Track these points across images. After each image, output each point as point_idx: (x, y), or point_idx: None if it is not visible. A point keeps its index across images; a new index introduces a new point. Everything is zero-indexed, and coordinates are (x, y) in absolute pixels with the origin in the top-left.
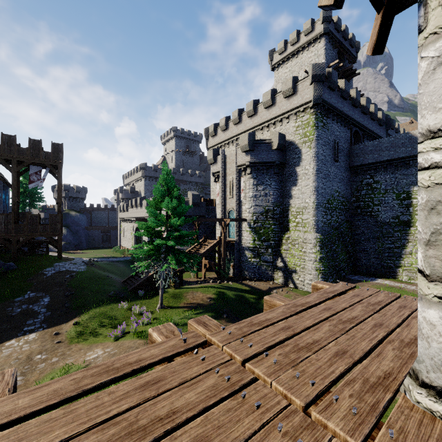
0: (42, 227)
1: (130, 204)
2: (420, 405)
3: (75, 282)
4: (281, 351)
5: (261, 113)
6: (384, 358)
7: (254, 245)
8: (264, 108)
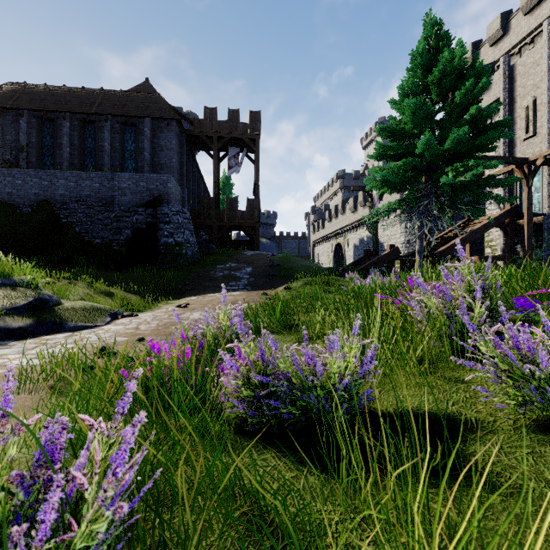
0: (240, 214)
1: (327, 216)
2: None
3: (279, 259)
4: None
5: None
6: None
7: None
8: None
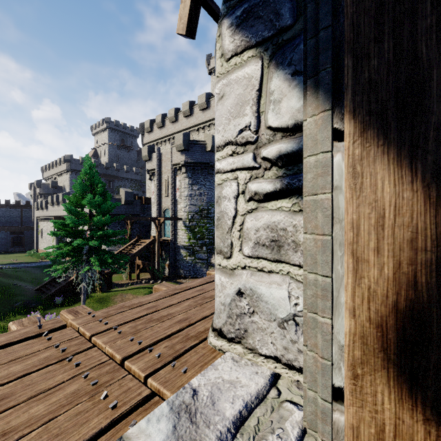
0: None
1: (50, 201)
2: (211, 345)
3: None
4: (133, 324)
5: (197, 115)
6: None
7: (189, 243)
8: (199, 110)
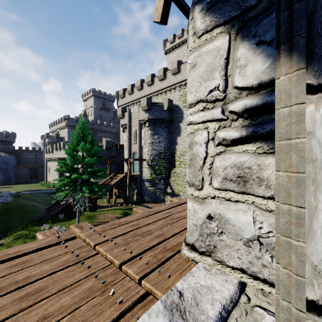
0: None
1: (54, 147)
2: (185, 256)
3: (1, 211)
4: (123, 237)
5: (156, 84)
6: (183, 236)
7: (151, 178)
8: (158, 80)
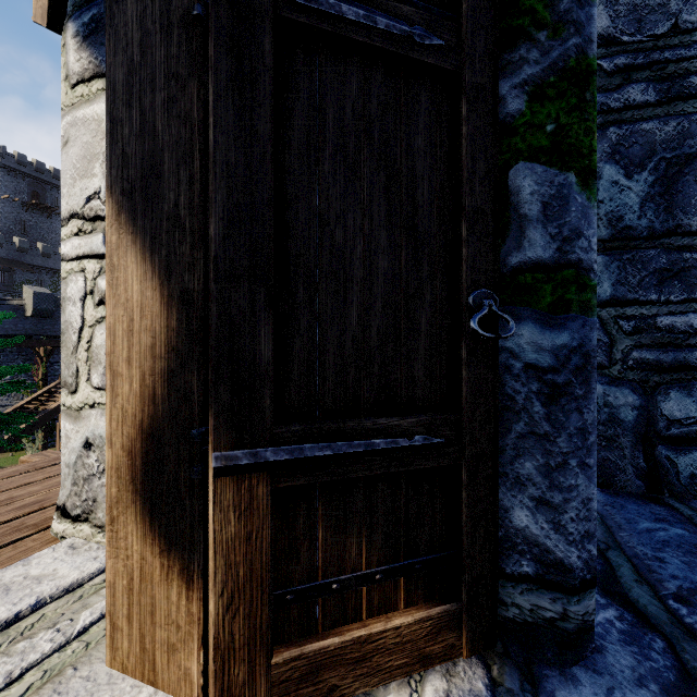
0: None
1: None
2: (54, 533)
3: None
4: None
5: None
6: None
7: None
8: None
